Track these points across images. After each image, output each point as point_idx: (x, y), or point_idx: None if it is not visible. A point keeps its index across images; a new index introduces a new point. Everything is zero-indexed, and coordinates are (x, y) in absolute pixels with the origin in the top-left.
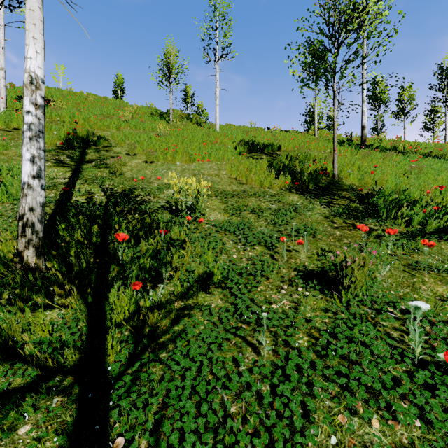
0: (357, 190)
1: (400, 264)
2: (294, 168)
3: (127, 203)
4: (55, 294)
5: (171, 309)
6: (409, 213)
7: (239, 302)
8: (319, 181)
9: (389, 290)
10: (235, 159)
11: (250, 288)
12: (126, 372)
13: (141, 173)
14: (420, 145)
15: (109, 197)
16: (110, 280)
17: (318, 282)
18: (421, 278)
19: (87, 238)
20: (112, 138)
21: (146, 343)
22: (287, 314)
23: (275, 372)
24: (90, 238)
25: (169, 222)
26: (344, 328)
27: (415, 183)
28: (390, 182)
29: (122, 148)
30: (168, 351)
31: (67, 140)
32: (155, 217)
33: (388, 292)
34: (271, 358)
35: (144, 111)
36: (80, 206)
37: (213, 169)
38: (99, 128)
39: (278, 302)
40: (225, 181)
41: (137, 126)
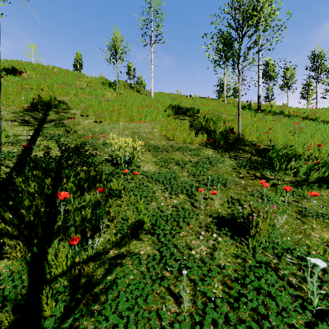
0: (256, 146)
1: (293, 212)
2: (209, 128)
3: (77, 157)
4: (6, 244)
5: (104, 261)
6: (296, 166)
7: (164, 249)
8: (228, 138)
9: (286, 236)
10: (165, 120)
11: (174, 234)
12: (60, 326)
13: (91, 131)
14: (299, 110)
15: (63, 151)
16: (55, 231)
17: (229, 229)
18: (310, 225)
19: (38, 191)
20: (70, 102)
21: (80, 297)
22: (204, 261)
23: (194, 327)
24: (41, 191)
25: (110, 175)
26: (253, 278)
27: (298, 140)
28: (280, 139)
29: (77, 110)
30: (100, 302)
31: (33, 104)
32: (99, 169)
33: (286, 239)
34: (191, 310)
35: (97, 81)
36: (38, 160)
37: (147, 127)
38: (60, 94)
39: (196, 248)
40: (157, 138)
41: (90, 93)
